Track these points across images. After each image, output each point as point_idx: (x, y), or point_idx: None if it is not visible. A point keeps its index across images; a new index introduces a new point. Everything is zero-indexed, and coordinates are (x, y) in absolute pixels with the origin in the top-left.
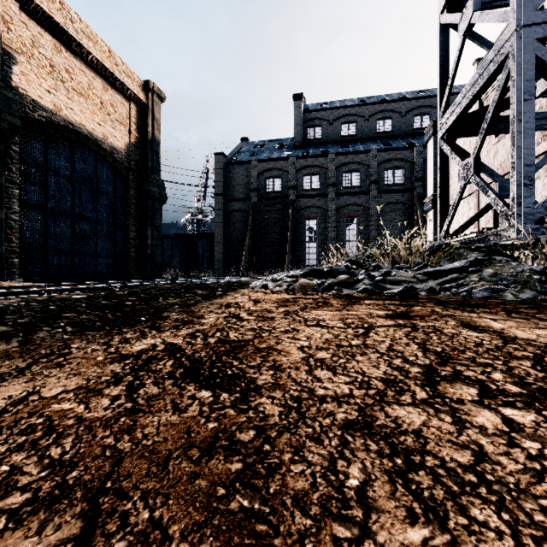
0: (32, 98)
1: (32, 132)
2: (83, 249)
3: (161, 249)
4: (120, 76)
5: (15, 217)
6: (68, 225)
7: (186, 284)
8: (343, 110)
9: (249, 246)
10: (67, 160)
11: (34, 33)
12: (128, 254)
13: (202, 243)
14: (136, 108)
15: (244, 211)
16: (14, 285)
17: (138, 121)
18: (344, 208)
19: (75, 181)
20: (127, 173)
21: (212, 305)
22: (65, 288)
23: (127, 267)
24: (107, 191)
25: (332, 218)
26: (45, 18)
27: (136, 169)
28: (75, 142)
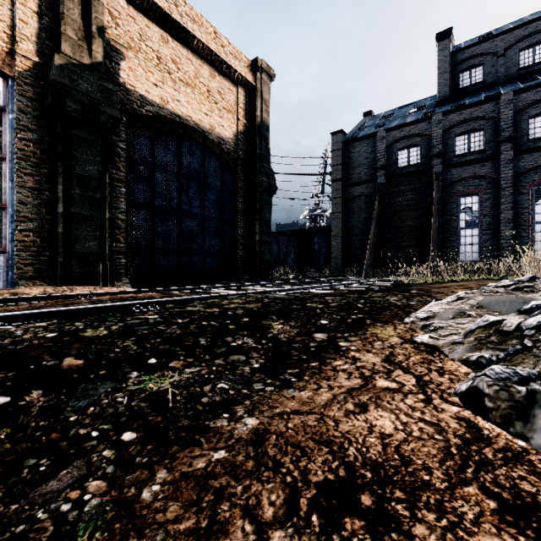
0: (140, 94)
1: (141, 129)
2: (190, 247)
3: (277, 246)
4: (227, 58)
5: (123, 217)
6: (175, 223)
7: (270, 297)
8: (523, 29)
9: (375, 238)
10: (175, 155)
11: (142, 27)
12: (236, 252)
13: (318, 238)
14: (244, 92)
15: (367, 196)
16: (78, 291)
17: (246, 107)
18: (530, 171)
19: (182, 177)
20: (235, 165)
21: (247, 480)
22: (31, 312)
23: (235, 266)
24: (214, 185)
25: (509, 189)
26: (150, 7)
27: (244, 159)
28: (182, 135)
